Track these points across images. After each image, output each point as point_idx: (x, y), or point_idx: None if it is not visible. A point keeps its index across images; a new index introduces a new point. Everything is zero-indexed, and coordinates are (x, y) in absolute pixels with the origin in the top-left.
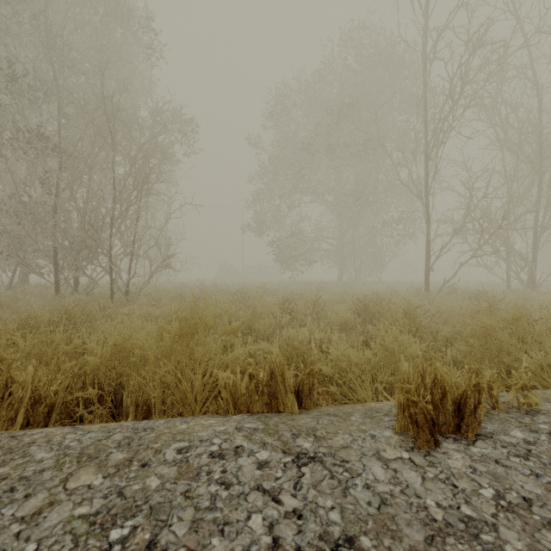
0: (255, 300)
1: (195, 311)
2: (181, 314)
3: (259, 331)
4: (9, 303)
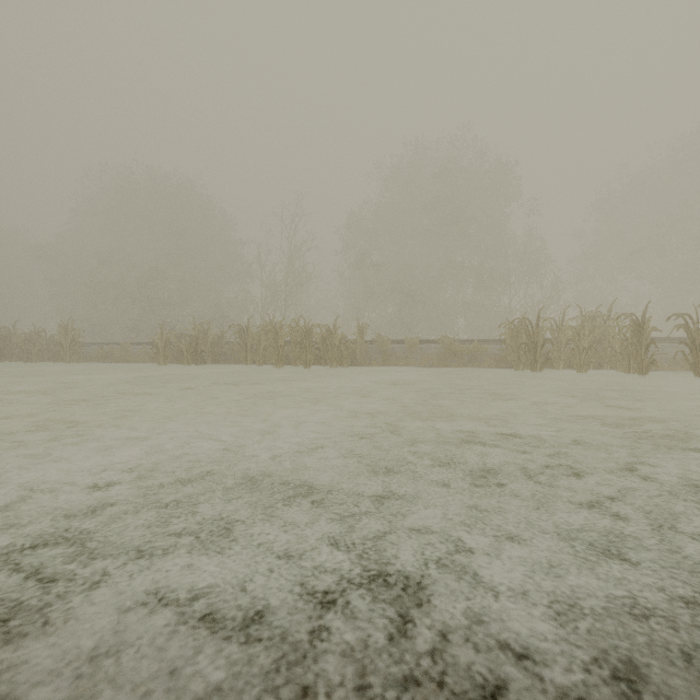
0: None
1: None
2: None
3: None
4: None
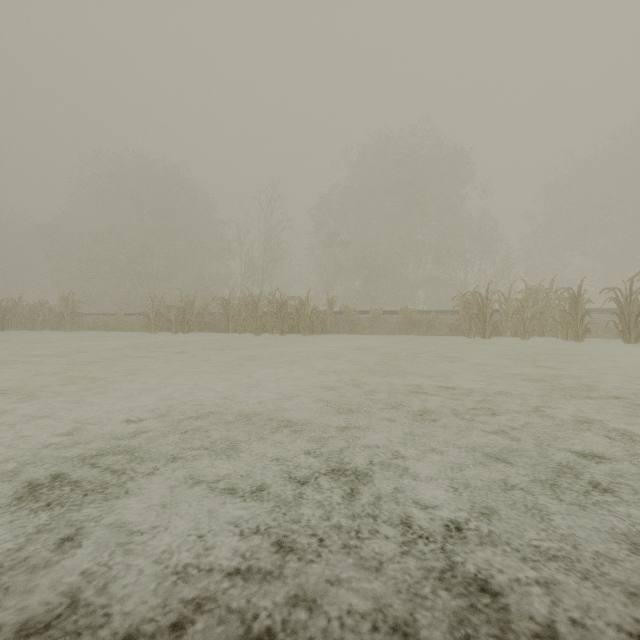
0: None
1: None
2: None
3: None
4: None
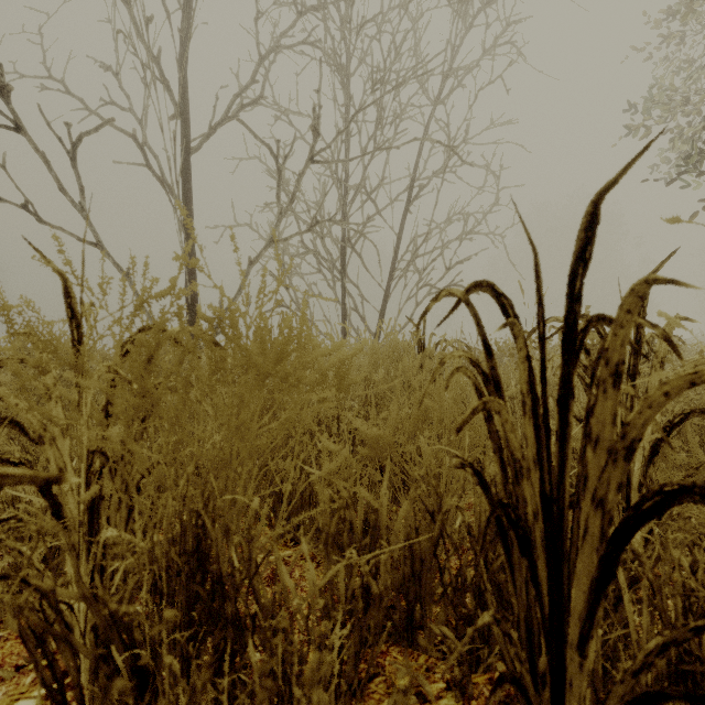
0: None
1: None
2: None
3: None
4: None
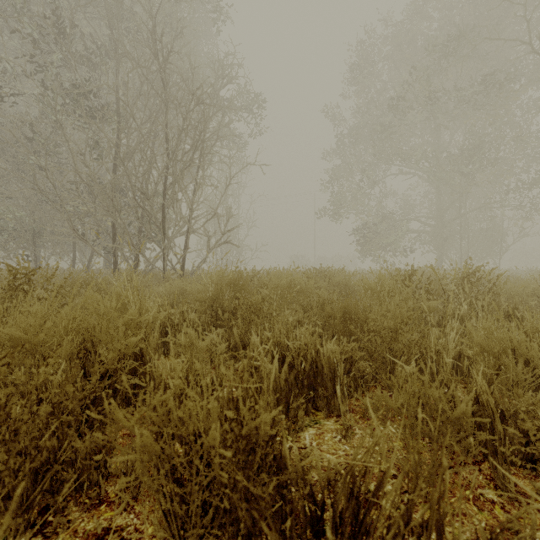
0: (344, 275)
1: (241, 285)
2: (219, 291)
3: (374, 330)
4: (56, 279)
